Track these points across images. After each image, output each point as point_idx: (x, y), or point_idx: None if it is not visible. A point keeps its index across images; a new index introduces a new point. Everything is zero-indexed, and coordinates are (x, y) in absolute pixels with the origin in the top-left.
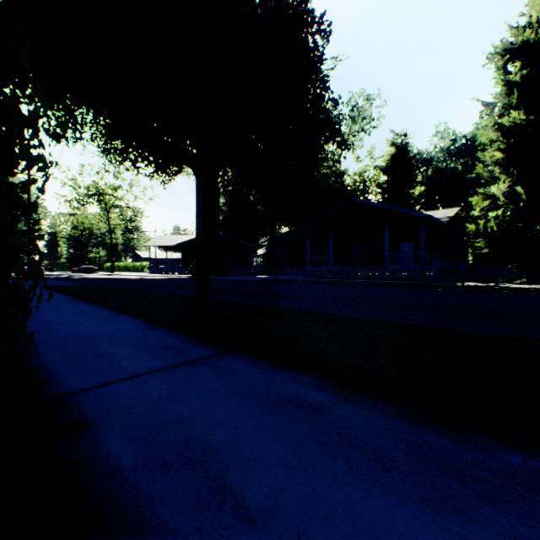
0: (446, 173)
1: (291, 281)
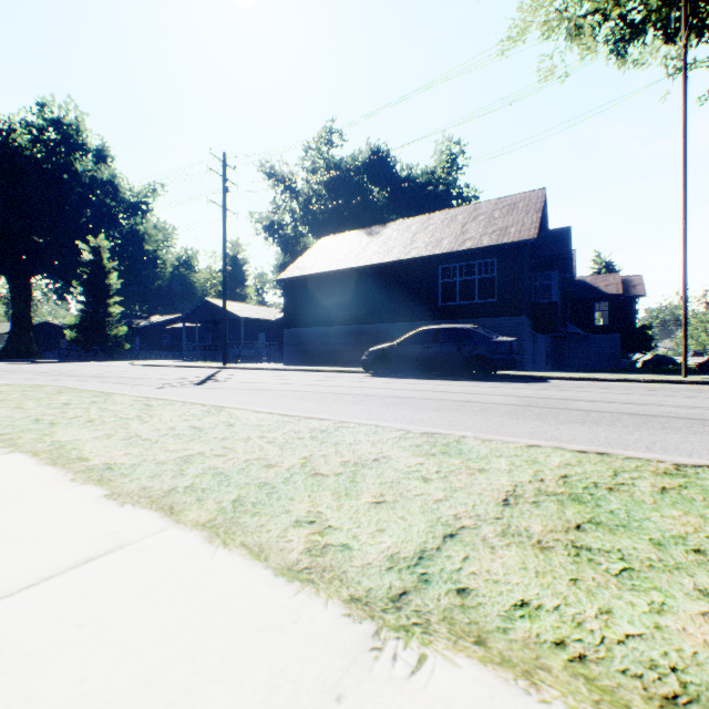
0: None
1: None
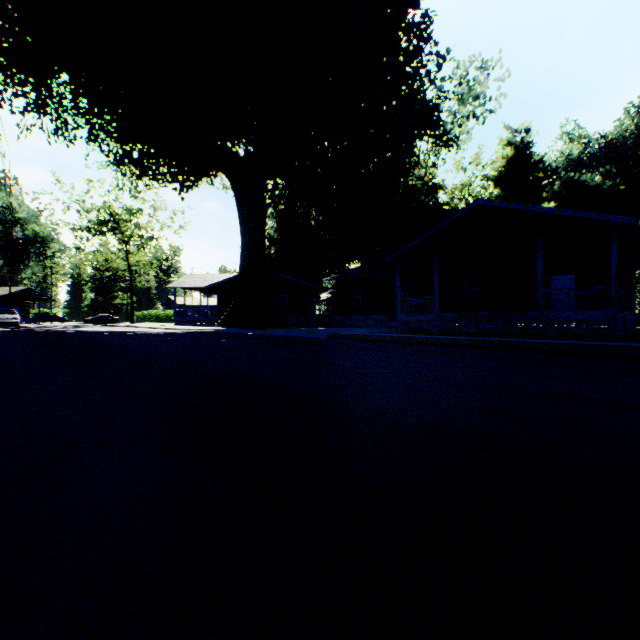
0: (581, 186)
1: (383, 340)
